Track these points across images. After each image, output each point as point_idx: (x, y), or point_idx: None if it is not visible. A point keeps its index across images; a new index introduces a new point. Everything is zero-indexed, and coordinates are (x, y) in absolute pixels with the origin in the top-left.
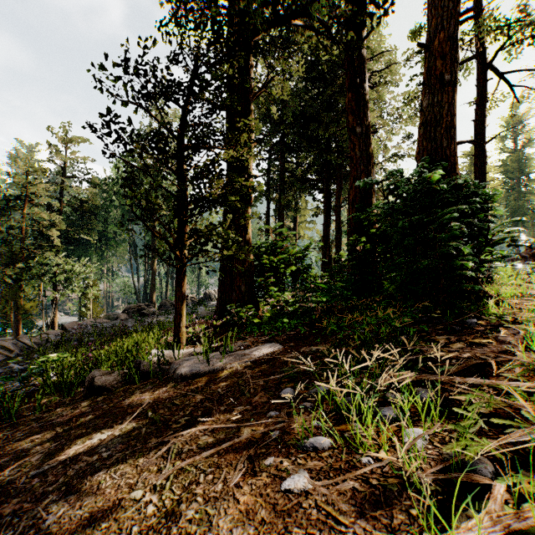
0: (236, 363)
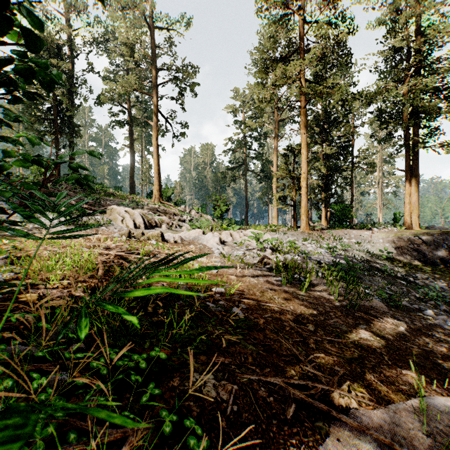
0: (371, 411)
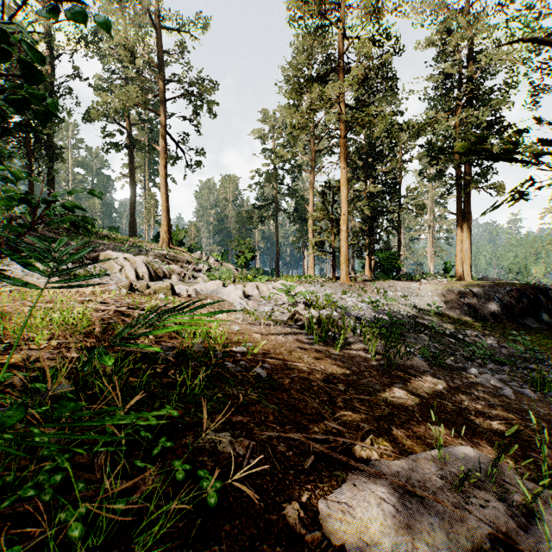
0: (390, 461)
